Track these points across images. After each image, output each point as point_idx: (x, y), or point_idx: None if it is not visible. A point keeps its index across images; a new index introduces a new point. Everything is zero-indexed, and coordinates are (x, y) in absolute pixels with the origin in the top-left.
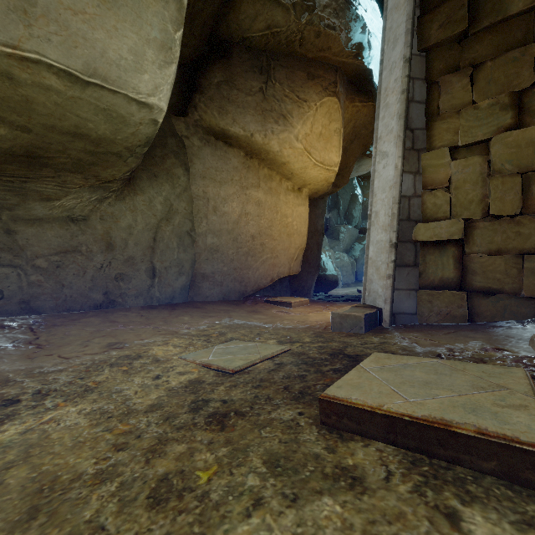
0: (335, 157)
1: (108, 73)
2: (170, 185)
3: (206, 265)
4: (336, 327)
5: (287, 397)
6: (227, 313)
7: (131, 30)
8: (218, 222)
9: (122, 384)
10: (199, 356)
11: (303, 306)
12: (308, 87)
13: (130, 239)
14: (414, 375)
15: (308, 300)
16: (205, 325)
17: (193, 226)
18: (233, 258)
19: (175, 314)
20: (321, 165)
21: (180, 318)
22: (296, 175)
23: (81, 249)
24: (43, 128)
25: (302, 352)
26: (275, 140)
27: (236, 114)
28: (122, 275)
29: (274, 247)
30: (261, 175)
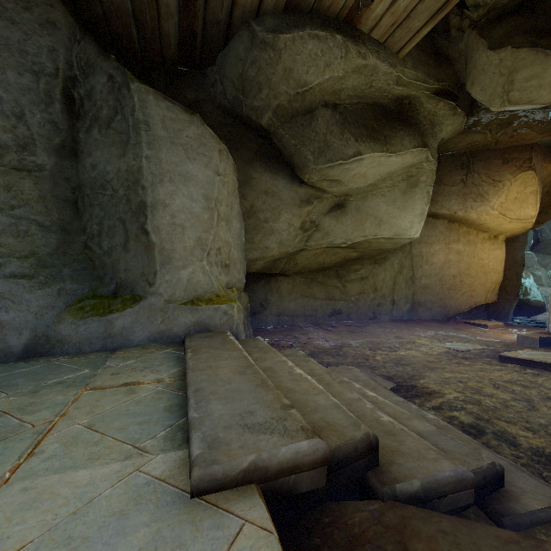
0: (531, 212)
1: (401, 233)
2: (401, 252)
3: (421, 297)
4: (519, 342)
5: (487, 357)
6: (440, 328)
7: (410, 215)
8: (429, 269)
9: (419, 349)
10: (442, 345)
11: (498, 328)
12: (503, 170)
13: (383, 285)
14: (535, 354)
15: (503, 324)
16: (431, 334)
17: (413, 274)
18: (439, 292)
19: (410, 326)
20: (516, 221)
21: (415, 329)
22: (492, 229)
23: (365, 292)
24: (368, 250)
25: (494, 349)
26: (473, 213)
27: (443, 201)
28: (380, 303)
29: (471, 282)
30: (460, 233)
